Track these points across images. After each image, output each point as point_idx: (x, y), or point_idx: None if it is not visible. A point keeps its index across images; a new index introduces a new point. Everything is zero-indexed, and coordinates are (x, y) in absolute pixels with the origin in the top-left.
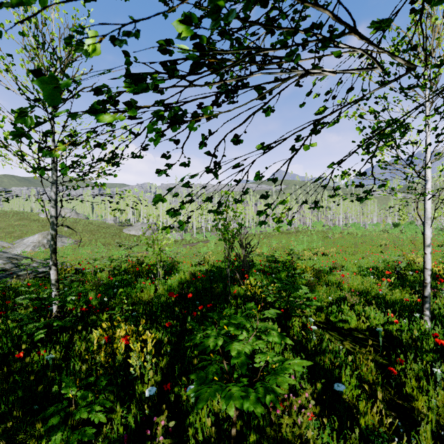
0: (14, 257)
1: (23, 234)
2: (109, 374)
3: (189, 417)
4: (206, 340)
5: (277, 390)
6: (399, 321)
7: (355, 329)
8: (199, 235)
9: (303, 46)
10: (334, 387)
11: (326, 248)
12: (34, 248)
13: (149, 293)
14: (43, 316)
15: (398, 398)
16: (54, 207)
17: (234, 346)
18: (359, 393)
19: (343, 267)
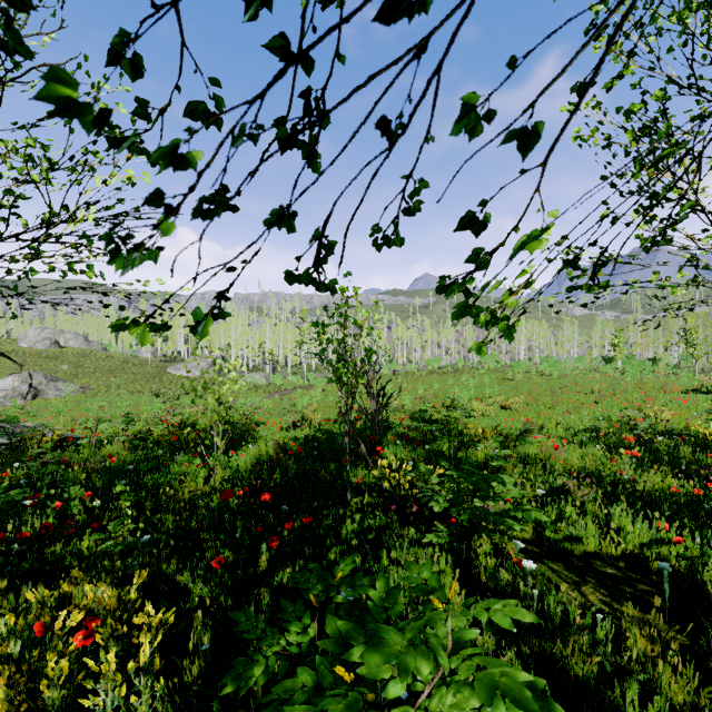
0: None
1: None
2: None
3: None
4: None
5: None
6: (684, 539)
7: (595, 554)
8: (297, 377)
9: None
10: None
11: (506, 397)
12: (4, 401)
13: (195, 485)
14: None
15: None
16: None
17: None
18: None
19: (542, 429)
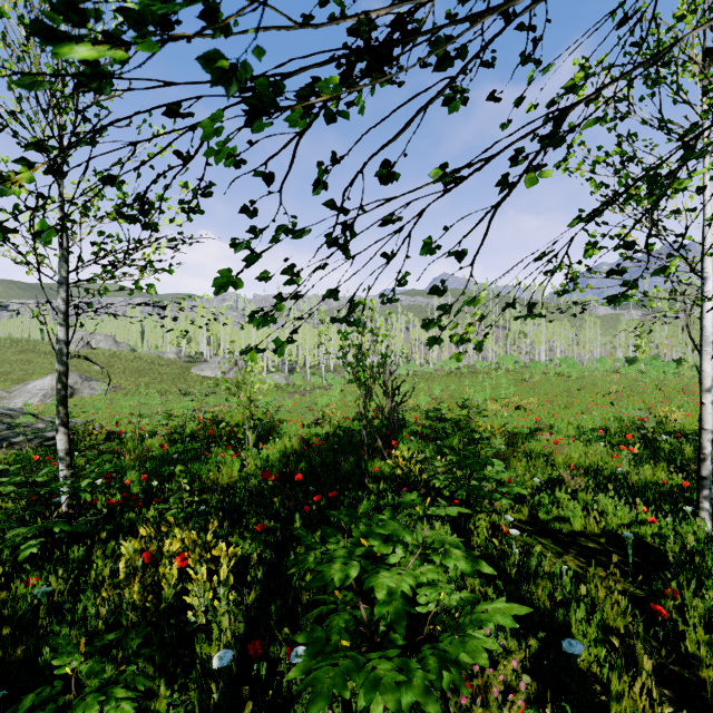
0: (6, 413)
1: (26, 376)
2: (150, 624)
3: (295, 708)
4: (326, 567)
5: (461, 657)
6: (658, 519)
7: (581, 533)
8: (315, 377)
9: (506, 16)
10: (558, 644)
11: (521, 398)
12: (44, 399)
13: (231, 473)
14: (38, 514)
15: (671, 661)
16: (63, 325)
17: (380, 579)
18: (604, 653)
19: (551, 428)
